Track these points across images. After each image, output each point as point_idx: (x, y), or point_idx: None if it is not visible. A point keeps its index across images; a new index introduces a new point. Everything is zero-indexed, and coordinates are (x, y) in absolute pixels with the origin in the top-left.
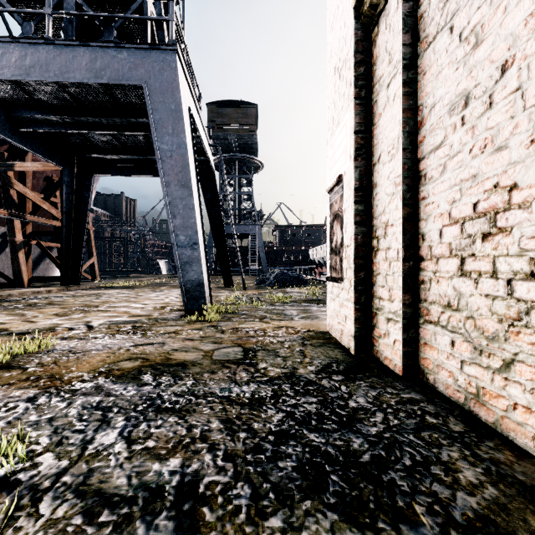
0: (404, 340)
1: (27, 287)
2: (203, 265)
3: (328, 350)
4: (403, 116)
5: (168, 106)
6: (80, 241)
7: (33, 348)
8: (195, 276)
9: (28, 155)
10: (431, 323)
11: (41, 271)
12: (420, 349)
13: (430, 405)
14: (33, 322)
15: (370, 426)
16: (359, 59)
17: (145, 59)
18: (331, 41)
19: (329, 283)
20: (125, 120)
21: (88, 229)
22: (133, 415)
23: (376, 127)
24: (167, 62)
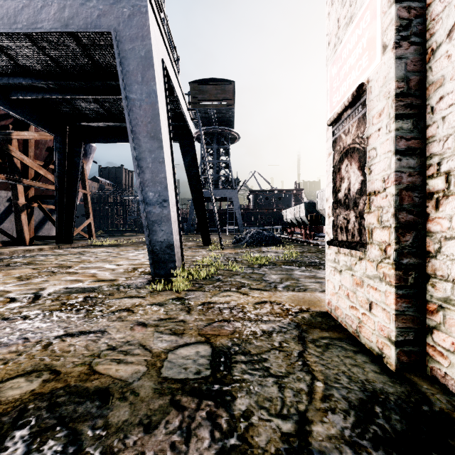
0: None
1: (28, 244)
2: (174, 224)
3: (347, 358)
4: None
5: (137, 53)
6: (72, 203)
7: None
8: (164, 236)
9: (30, 127)
10: None
11: (46, 230)
12: None
13: None
14: None
15: None
16: None
17: (114, 6)
18: None
19: (331, 248)
20: (105, 84)
21: (85, 194)
22: None
23: None
24: (137, 7)
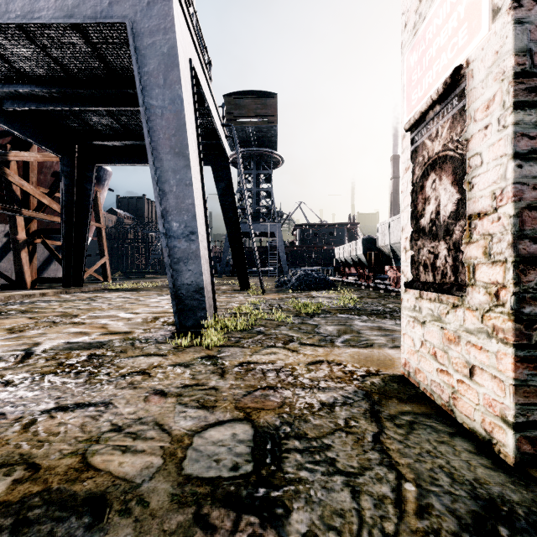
0: None
1: (30, 288)
2: (204, 263)
3: (442, 445)
4: None
5: (159, 49)
6: (82, 238)
7: None
8: (191, 278)
9: (32, 147)
10: None
11: (52, 271)
12: None
13: None
14: None
15: None
16: None
17: None
18: None
19: (409, 292)
20: (121, 92)
21: (99, 228)
22: None
23: None
24: None
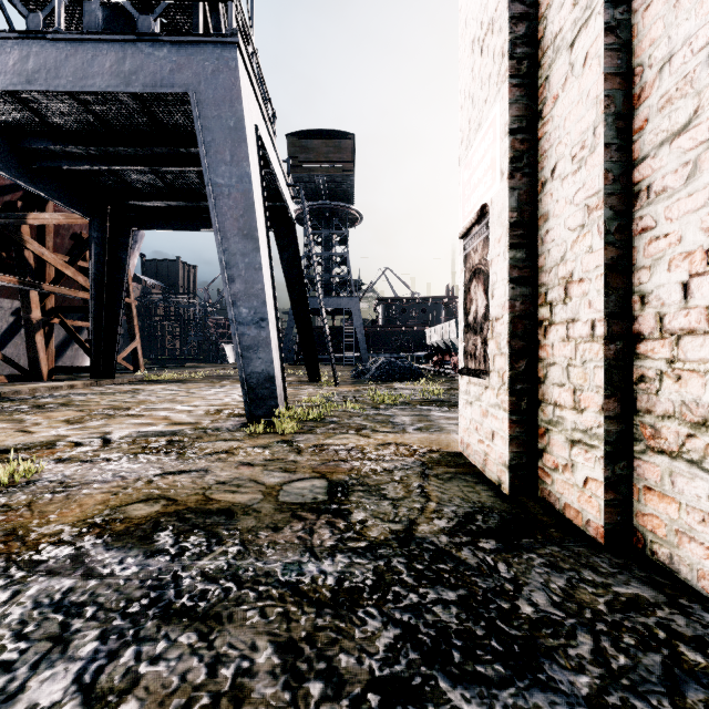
0: (606, 481)
1: (46, 380)
2: (274, 350)
3: (466, 487)
4: (605, 87)
5: (225, 123)
6: (115, 318)
7: (4, 478)
8: (262, 366)
9: (48, 204)
10: (663, 454)
11: (68, 359)
12: (635, 496)
13: (677, 616)
14: (29, 432)
15: (573, 672)
16: (518, 12)
17: (192, 57)
18: (466, 2)
19: (463, 378)
20: (171, 151)
21: (129, 303)
22: (117, 625)
23: (547, 120)
24: (224, 60)
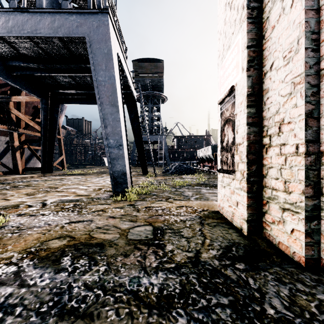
0: (306, 232)
1: (21, 174)
2: (126, 160)
3: (224, 231)
4: (305, 17)
5: (102, 51)
6: (52, 145)
7: None
8: (120, 168)
9: (22, 92)
10: None
11: (32, 164)
12: (322, 240)
13: None
14: (7, 200)
15: None
16: None
17: (87, 20)
18: None
19: (220, 174)
20: (78, 66)
21: (59, 138)
22: (32, 321)
23: (268, 40)
24: (102, 21)
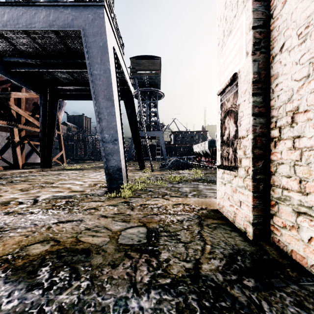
0: None
1: (21, 168)
2: (121, 155)
3: (226, 234)
4: None
5: (98, 44)
6: (51, 140)
7: None
8: (115, 163)
9: (22, 89)
10: None
11: (32, 159)
12: None
13: None
14: None
15: None
16: None
17: (82, 13)
18: None
19: (219, 170)
20: (75, 61)
21: (59, 134)
22: None
23: (277, 18)
24: (97, 14)
